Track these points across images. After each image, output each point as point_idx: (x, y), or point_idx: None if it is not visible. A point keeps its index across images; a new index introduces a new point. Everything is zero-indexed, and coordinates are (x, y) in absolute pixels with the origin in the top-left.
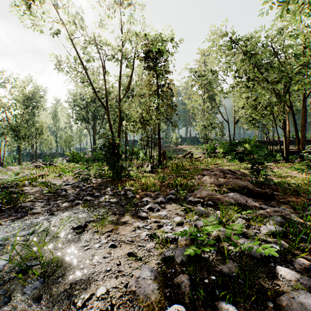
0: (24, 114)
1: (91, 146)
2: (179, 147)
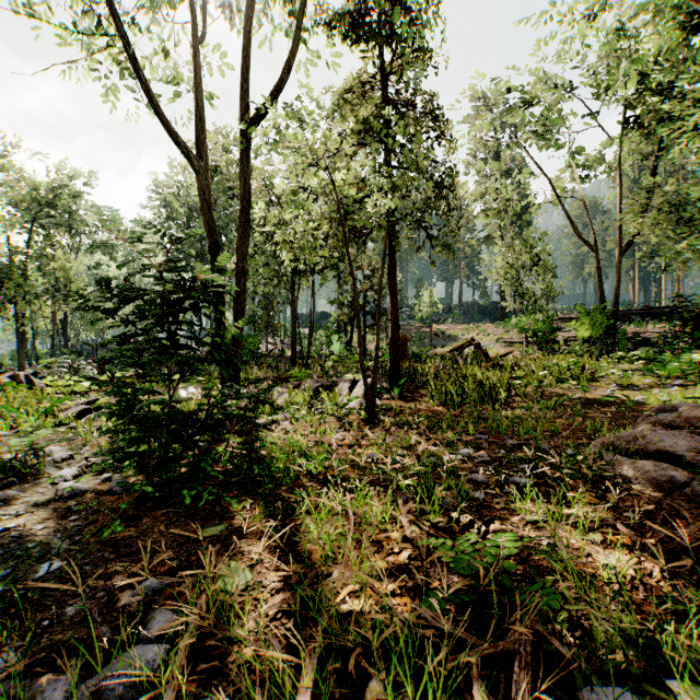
0: (44, 247)
1: (211, 325)
2: (434, 330)
